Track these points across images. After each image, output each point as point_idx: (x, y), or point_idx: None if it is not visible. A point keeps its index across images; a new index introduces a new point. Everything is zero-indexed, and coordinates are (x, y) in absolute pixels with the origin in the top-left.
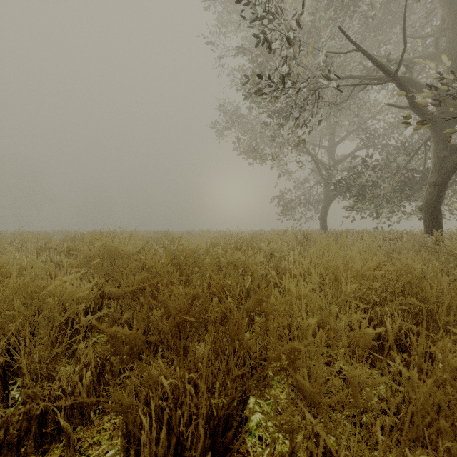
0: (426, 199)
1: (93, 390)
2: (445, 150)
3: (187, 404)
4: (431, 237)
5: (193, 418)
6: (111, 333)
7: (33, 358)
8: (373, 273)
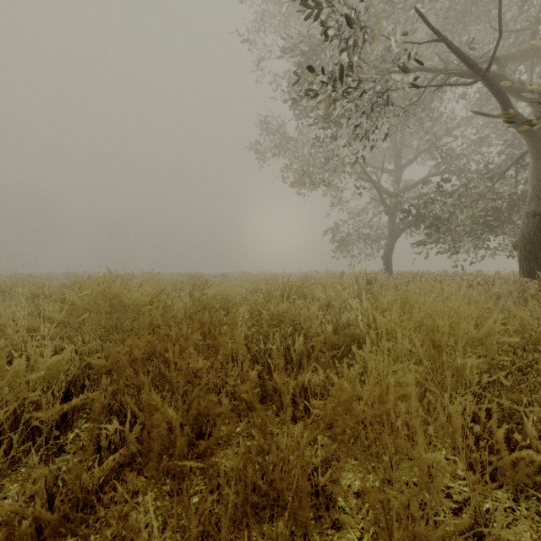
0: (523, 233)
1: None
2: None
3: None
4: (534, 281)
5: None
6: (3, 509)
7: None
8: (499, 339)
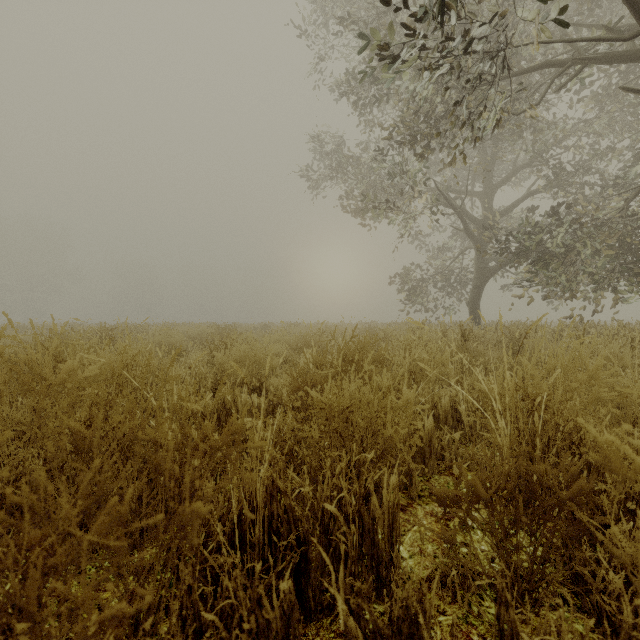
0: None
1: None
2: None
3: None
4: None
5: None
6: None
7: None
8: None
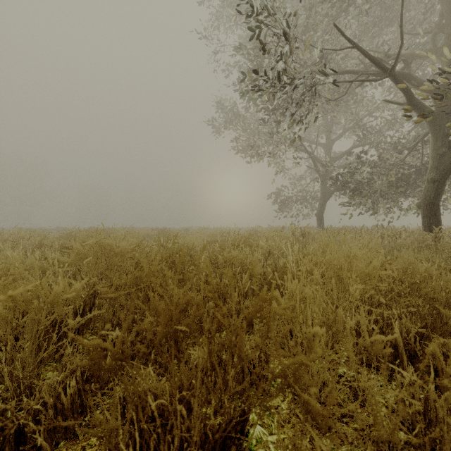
0: (425, 196)
1: (79, 400)
2: (443, 146)
3: (178, 427)
4: (431, 234)
5: (184, 445)
6: (91, 345)
7: (16, 365)
8: (379, 272)
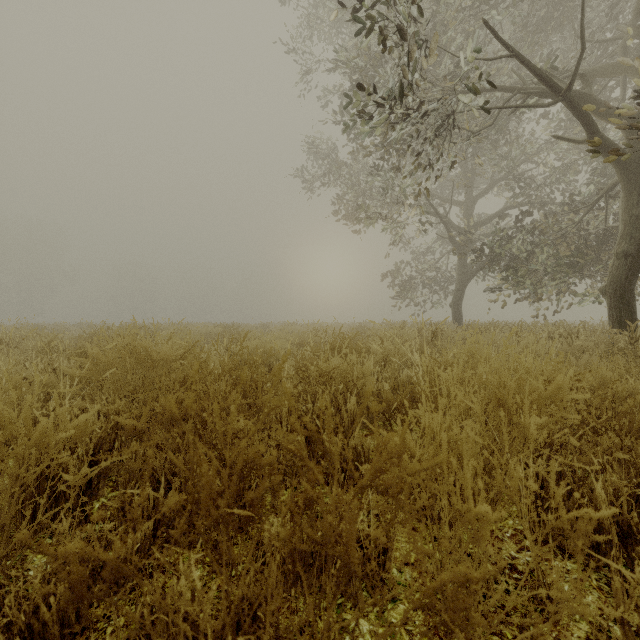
0: (612, 277)
1: (74, 615)
2: None
3: None
4: (624, 333)
5: None
6: (64, 549)
7: None
8: (568, 396)
